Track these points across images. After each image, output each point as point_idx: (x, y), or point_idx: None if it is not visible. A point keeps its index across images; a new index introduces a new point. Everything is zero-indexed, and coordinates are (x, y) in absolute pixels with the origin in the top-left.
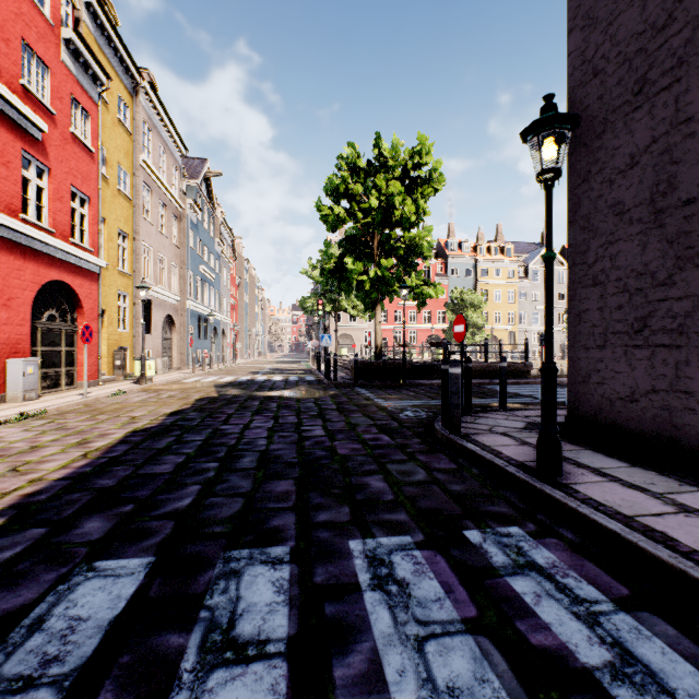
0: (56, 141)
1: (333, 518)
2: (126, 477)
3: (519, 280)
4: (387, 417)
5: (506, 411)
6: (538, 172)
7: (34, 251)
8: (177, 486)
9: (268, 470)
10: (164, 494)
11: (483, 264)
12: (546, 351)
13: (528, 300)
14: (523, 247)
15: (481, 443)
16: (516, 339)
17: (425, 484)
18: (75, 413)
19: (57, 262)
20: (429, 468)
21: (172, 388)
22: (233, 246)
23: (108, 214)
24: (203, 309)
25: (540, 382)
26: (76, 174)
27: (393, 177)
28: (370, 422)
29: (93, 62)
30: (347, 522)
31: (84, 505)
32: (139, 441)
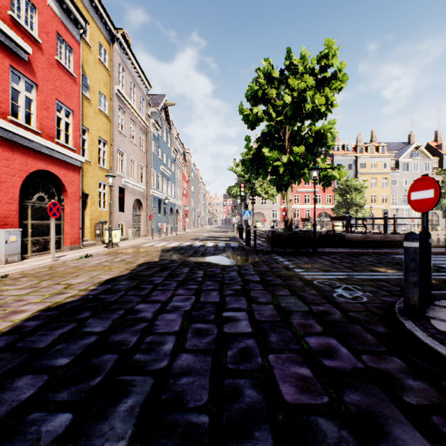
0: (42, 64)
1: None
2: None
3: (391, 170)
4: (320, 298)
5: None
6: None
7: (22, 146)
8: None
9: None
10: None
11: (361, 160)
12: None
13: (398, 186)
14: (393, 146)
15: None
16: (388, 215)
17: None
18: (31, 277)
19: (43, 156)
20: None
21: (129, 251)
22: (184, 155)
23: (91, 126)
24: (162, 195)
25: (445, 253)
26: (61, 91)
27: (302, 81)
28: (304, 306)
29: (74, 9)
30: None
31: None
32: (30, 331)
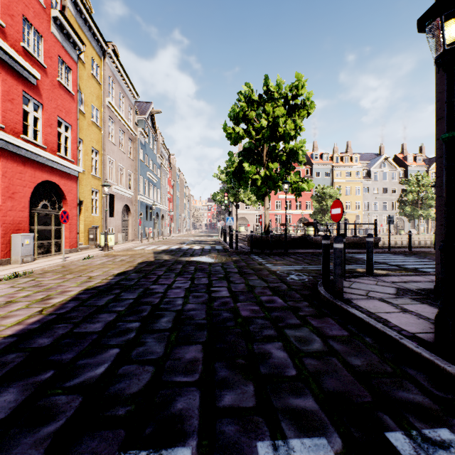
0: (47, 86)
1: (238, 401)
2: (61, 336)
3: (363, 179)
4: (277, 280)
5: (373, 276)
6: (439, 53)
7: (31, 161)
8: (99, 348)
9: (180, 332)
10: (85, 358)
11: (337, 169)
12: (447, 229)
13: (369, 193)
14: (366, 156)
15: (365, 310)
16: (361, 220)
17: (324, 355)
18: (53, 273)
19: (48, 168)
20: (323, 334)
21: (124, 254)
22: (169, 160)
23: (85, 137)
24: (149, 201)
25: (387, 252)
26: (62, 109)
27: (277, 105)
28: (264, 284)
29: (73, 34)
30: (253, 409)
31: (12, 369)
32: (86, 299)
